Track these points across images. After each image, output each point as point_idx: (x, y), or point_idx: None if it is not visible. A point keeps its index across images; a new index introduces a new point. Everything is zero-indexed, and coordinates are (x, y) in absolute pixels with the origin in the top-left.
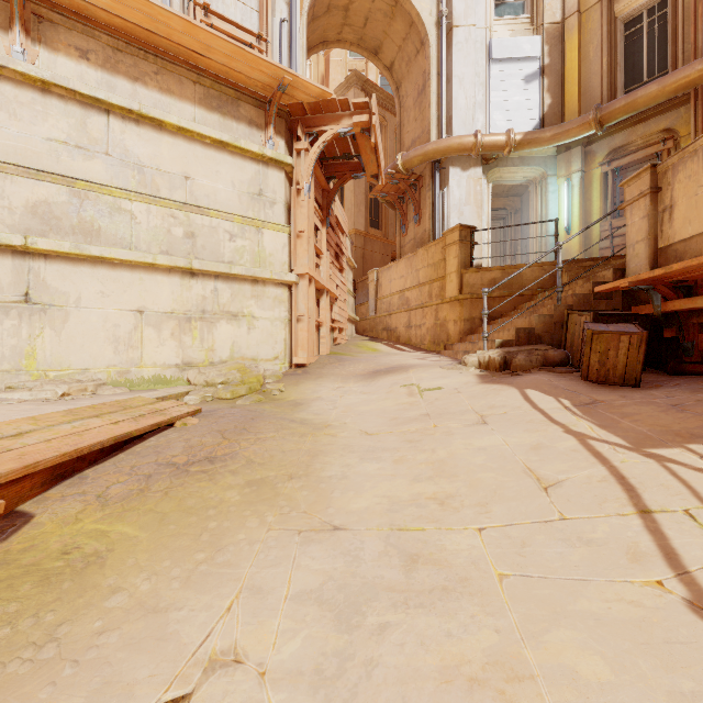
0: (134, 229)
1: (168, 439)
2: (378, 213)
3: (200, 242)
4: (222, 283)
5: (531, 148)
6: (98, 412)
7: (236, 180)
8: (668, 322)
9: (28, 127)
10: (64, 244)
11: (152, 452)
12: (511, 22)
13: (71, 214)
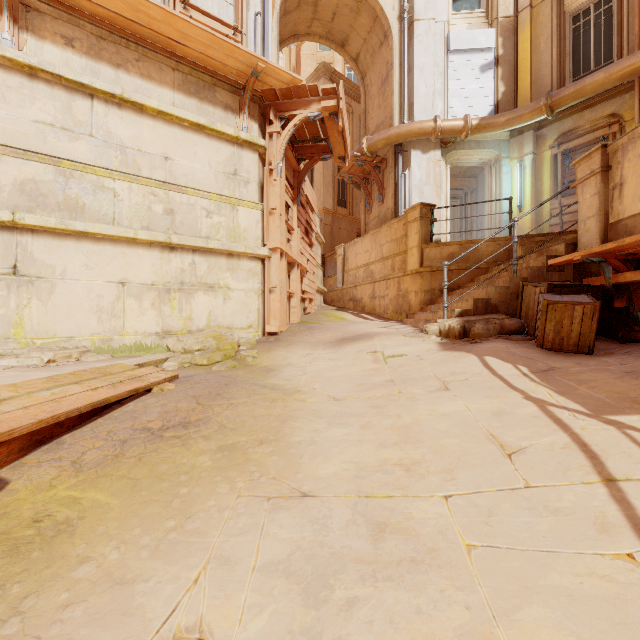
0: (117, 205)
1: (145, 405)
2: (345, 193)
3: (179, 218)
4: (199, 257)
5: (486, 132)
6: (78, 379)
7: (213, 161)
8: (618, 293)
9: (16, 110)
10: (50, 220)
11: (129, 417)
12: (467, 16)
13: (57, 192)
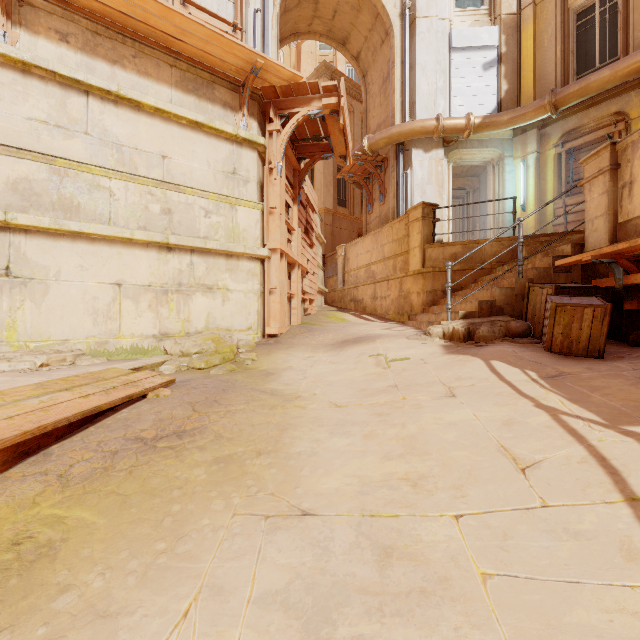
0: (113, 205)
1: (139, 412)
2: (345, 193)
3: (176, 218)
4: (198, 258)
5: (489, 131)
6: (69, 385)
7: (211, 159)
8: (629, 294)
9: (8, 107)
10: (43, 219)
11: (121, 425)
12: (470, 13)
13: (51, 191)
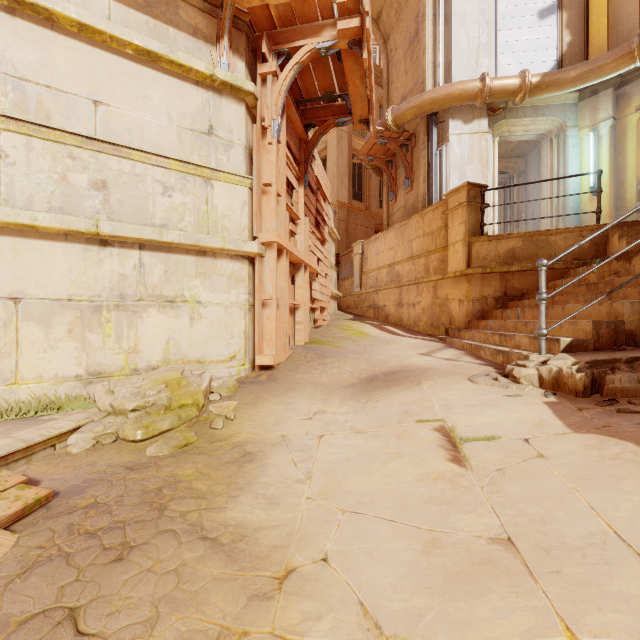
0: (3, 172)
1: None
2: (361, 185)
3: (116, 195)
4: (151, 256)
5: (549, 93)
6: None
7: (174, 111)
8: None
9: None
10: None
11: None
12: None
13: None
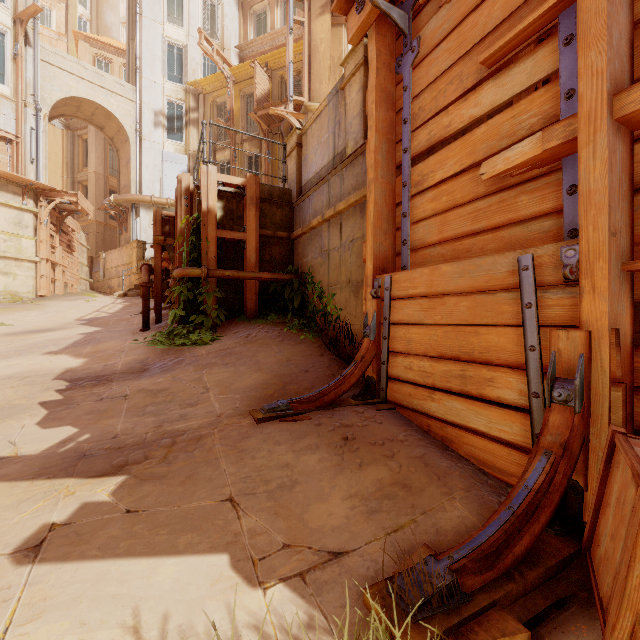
0: None
1: None
2: None
3: None
4: None
5: None
6: None
7: (7, 217)
8: None
9: None
10: None
11: None
12: (175, 144)
13: None
